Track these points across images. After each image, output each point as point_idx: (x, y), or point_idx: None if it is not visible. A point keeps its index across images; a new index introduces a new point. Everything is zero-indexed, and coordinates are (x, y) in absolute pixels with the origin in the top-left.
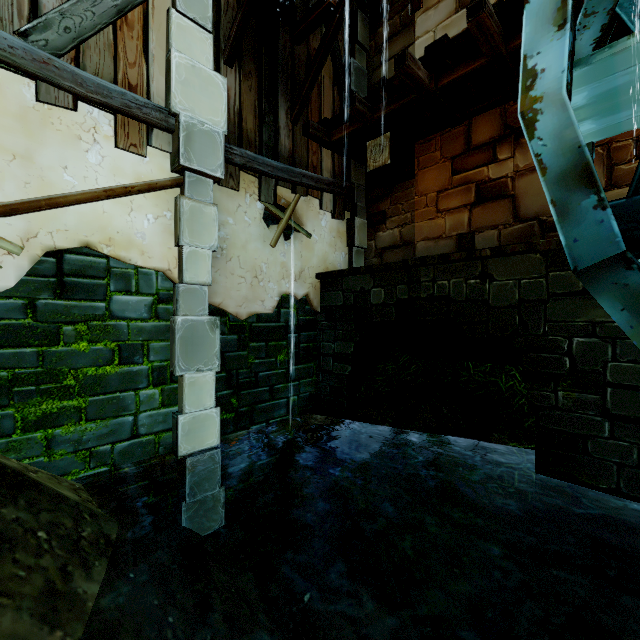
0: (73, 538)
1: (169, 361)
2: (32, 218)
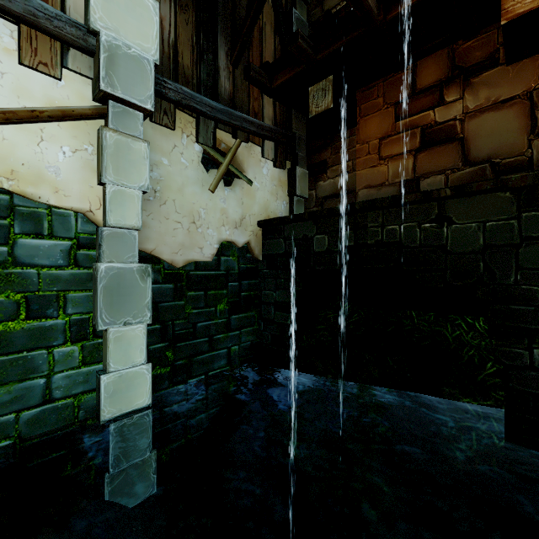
0: None
1: (92, 314)
2: None
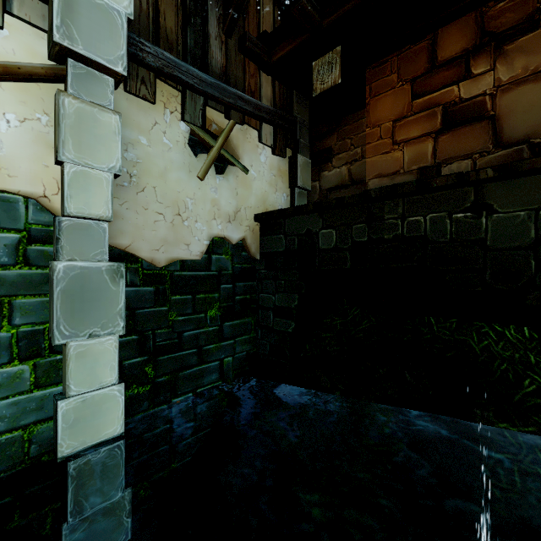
0: None
1: (47, 324)
2: None
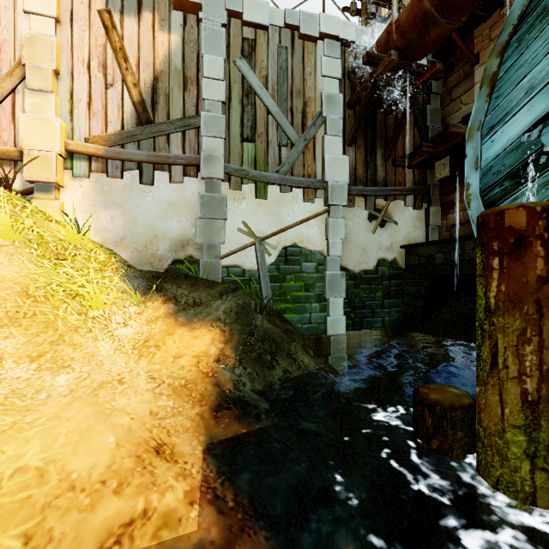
0: (303, 340)
1: (323, 292)
2: (279, 236)
